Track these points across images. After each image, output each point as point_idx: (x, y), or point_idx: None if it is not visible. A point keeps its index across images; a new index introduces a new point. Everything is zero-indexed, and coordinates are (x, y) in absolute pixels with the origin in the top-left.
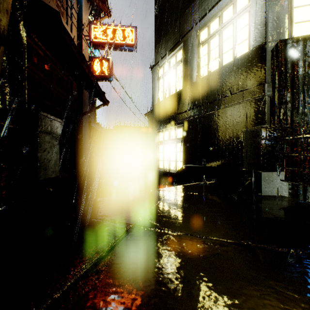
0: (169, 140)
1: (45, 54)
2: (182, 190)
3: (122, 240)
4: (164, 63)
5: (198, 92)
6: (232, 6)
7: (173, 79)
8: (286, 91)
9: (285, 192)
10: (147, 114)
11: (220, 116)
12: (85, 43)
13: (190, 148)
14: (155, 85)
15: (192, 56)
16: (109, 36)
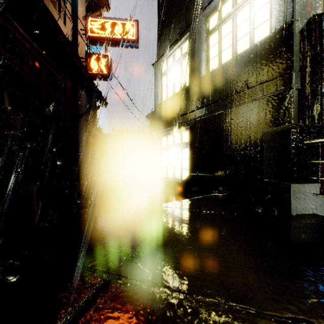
0: (174, 145)
1: (32, 46)
2: (188, 206)
3: (79, 318)
4: (168, 57)
5: (207, 88)
6: None
7: (178, 74)
8: (321, 80)
9: (320, 209)
10: (149, 116)
11: (234, 116)
12: (80, 38)
13: (198, 154)
14: (157, 83)
15: (200, 46)
16: (108, 30)
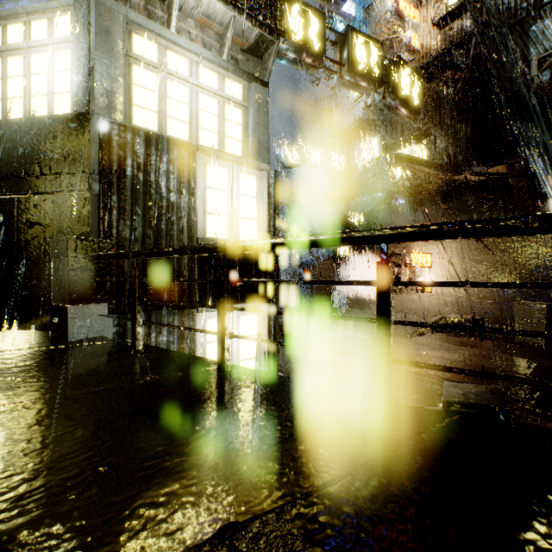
0: None
1: None
2: None
3: None
4: None
5: None
6: (47, 21)
7: None
8: (112, 193)
9: (110, 330)
10: None
11: (24, 209)
12: None
13: None
14: None
15: None
16: None
